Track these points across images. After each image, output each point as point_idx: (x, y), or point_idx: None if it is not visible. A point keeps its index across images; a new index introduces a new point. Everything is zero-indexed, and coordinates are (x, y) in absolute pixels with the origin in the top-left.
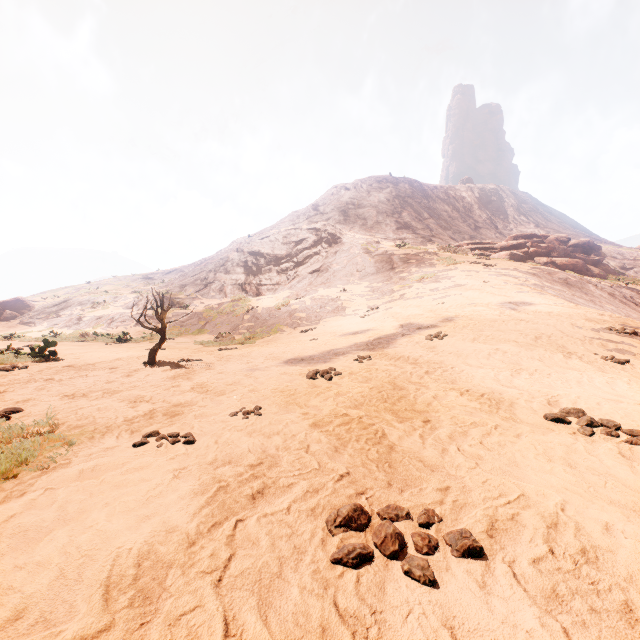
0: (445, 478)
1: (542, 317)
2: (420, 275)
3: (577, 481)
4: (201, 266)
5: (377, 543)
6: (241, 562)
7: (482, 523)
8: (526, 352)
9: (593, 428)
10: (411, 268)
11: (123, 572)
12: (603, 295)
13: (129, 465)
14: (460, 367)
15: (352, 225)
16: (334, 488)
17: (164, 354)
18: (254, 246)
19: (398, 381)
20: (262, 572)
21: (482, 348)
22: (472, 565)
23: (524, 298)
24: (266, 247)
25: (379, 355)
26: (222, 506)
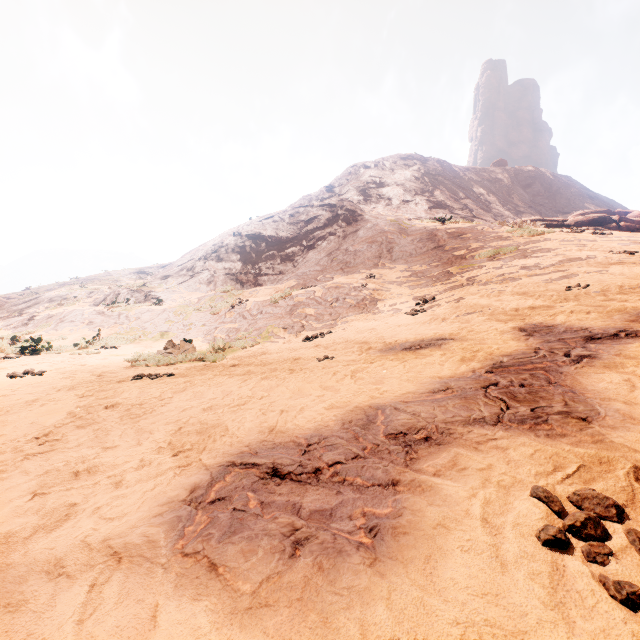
0: None
1: None
2: (490, 250)
3: None
4: (190, 254)
5: None
6: None
7: None
8: None
9: None
10: (469, 244)
11: None
12: None
13: None
14: None
15: (374, 205)
16: None
17: None
18: (254, 228)
19: None
20: None
21: None
22: None
23: None
24: (268, 228)
25: None
26: None
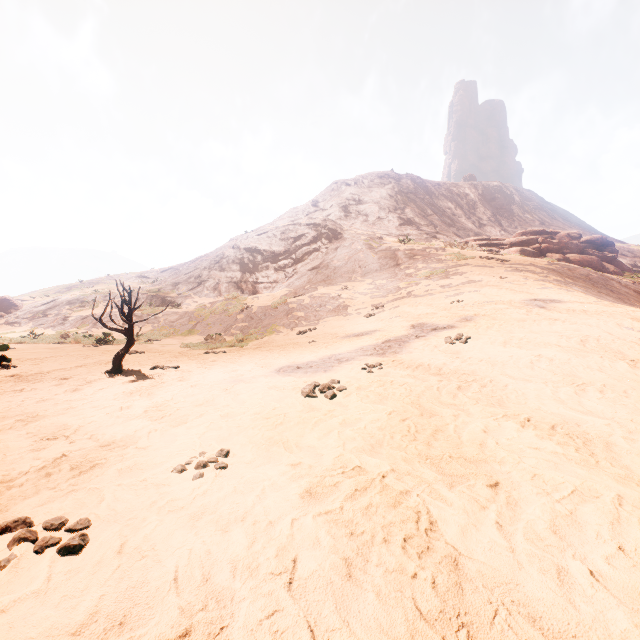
0: None
1: (579, 316)
2: (428, 271)
3: None
4: (195, 263)
5: None
6: None
7: None
8: (578, 360)
9: None
10: (418, 264)
11: None
12: (629, 292)
13: None
14: (501, 380)
15: (353, 221)
16: None
17: (140, 359)
18: (251, 242)
19: (425, 402)
20: None
21: (519, 354)
22: None
23: (550, 295)
24: (263, 243)
25: (392, 362)
26: None
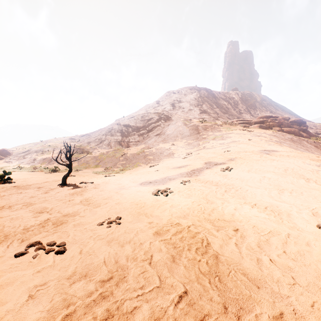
0: (272, 297)
1: (285, 158)
2: (213, 136)
3: None
4: (98, 132)
5: None
6: None
7: None
8: (282, 178)
9: None
10: (208, 133)
11: None
12: (312, 147)
13: None
14: (245, 188)
15: (177, 111)
16: (174, 318)
17: (73, 179)
18: (126, 122)
19: (209, 197)
20: None
21: (255, 176)
22: None
23: (272, 148)
24: (132, 122)
25: (195, 180)
26: None
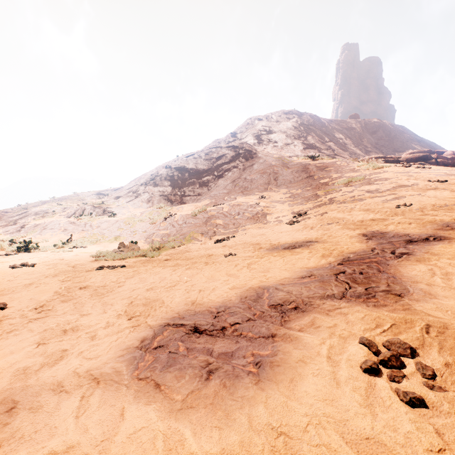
0: None
1: None
2: (346, 179)
3: None
4: (135, 181)
5: None
6: None
7: None
8: None
9: None
10: (331, 174)
11: None
12: None
13: None
14: None
15: (265, 146)
16: None
17: None
18: (180, 163)
19: None
20: None
21: None
22: None
23: None
24: (190, 163)
25: (435, 341)
26: None
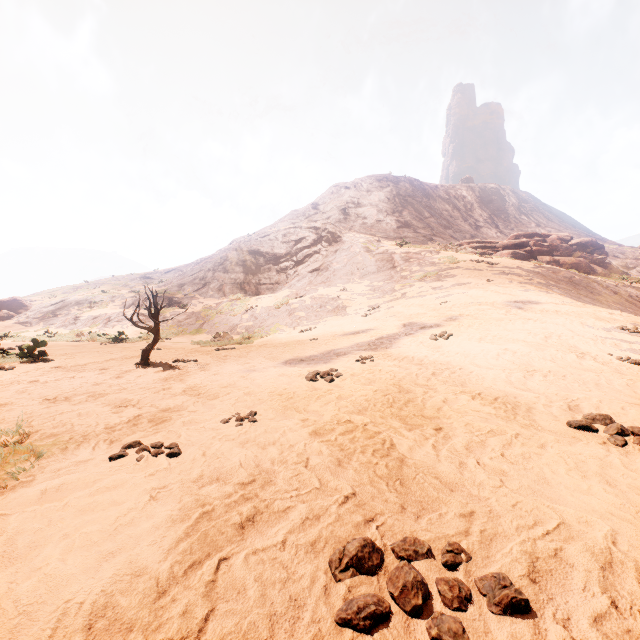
0: (467, 500)
1: (550, 316)
2: (422, 274)
3: (622, 504)
4: (200, 265)
5: (394, 594)
6: (221, 623)
7: (521, 563)
8: (537, 352)
9: (624, 437)
10: (412, 267)
11: (67, 639)
12: (609, 294)
13: (100, 484)
14: (468, 368)
15: (352, 224)
16: (338, 514)
17: (159, 354)
18: (253, 245)
19: (404, 383)
20: (247, 638)
21: (490, 348)
22: (517, 626)
23: (530, 297)
24: (265, 246)
25: (382, 355)
26: (204, 539)
